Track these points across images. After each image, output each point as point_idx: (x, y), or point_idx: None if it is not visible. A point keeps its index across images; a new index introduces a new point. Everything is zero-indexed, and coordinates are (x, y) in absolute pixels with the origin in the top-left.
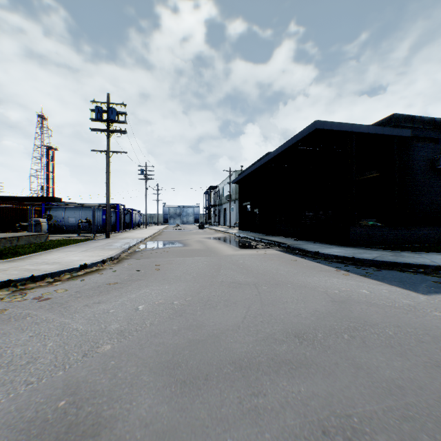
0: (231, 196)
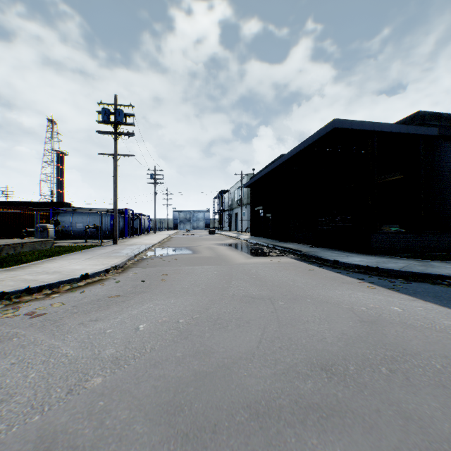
0: (243, 200)
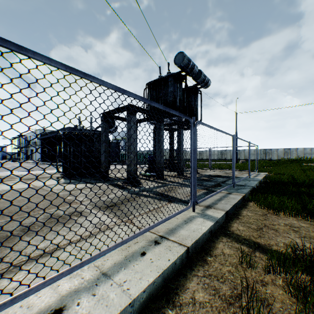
0: (37, 143)
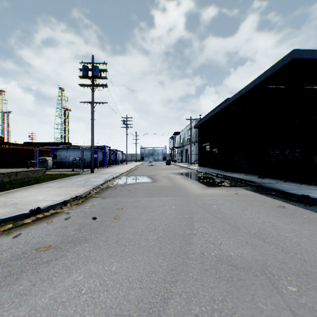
0: (192, 139)
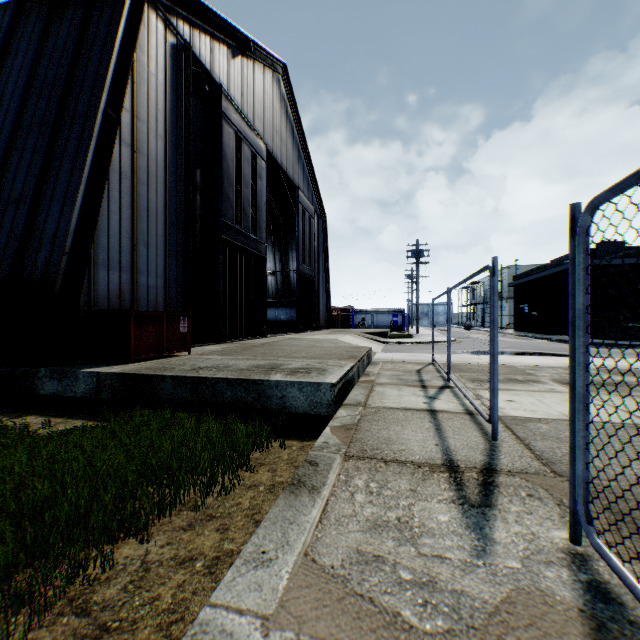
0: (502, 293)
